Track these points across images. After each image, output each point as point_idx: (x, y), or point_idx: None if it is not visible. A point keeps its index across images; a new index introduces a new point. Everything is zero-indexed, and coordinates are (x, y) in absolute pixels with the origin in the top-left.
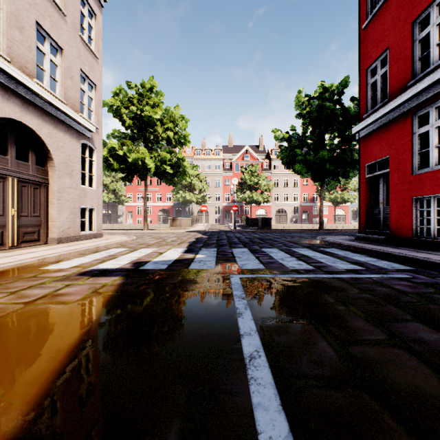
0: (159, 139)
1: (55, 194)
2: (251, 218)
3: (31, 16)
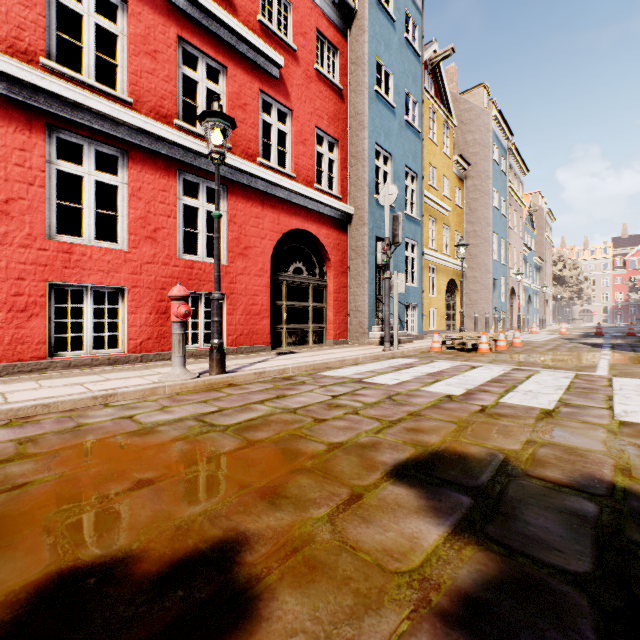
0: (567, 281)
1: (548, 313)
2: (638, 319)
3: (547, 272)
